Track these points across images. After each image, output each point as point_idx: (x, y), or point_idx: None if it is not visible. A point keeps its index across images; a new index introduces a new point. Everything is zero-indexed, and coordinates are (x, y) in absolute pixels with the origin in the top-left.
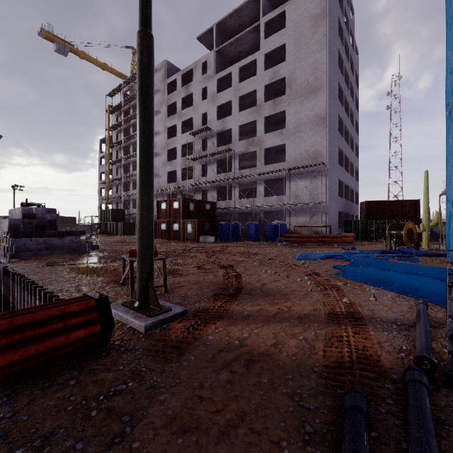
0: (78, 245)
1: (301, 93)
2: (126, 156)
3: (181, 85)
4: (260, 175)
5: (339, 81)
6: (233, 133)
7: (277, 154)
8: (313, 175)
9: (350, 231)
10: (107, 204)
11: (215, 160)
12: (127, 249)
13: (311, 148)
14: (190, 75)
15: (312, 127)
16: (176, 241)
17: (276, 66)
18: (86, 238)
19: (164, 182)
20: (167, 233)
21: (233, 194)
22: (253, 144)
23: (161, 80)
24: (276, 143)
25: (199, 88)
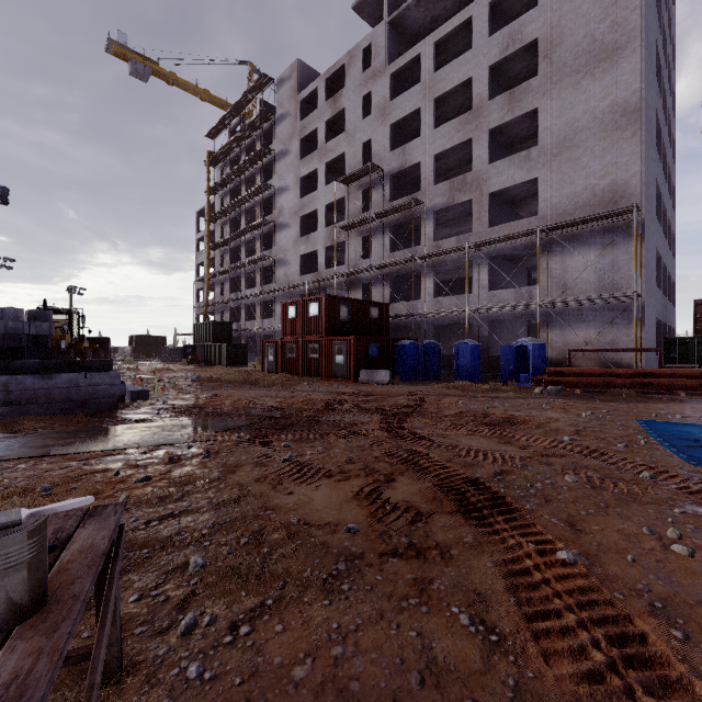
0: (90, 393)
1: (576, 64)
2: (234, 233)
3: (325, 98)
4: (480, 247)
5: (656, 38)
6: (423, 171)
7: (510, 208)
8: (607, 238)
9: (681, 360)
10: (205, 315)
11: (387, 226)
12: (206, 399)
13: (602, 181)
14: (340, 79)
15: (603, 133)
16: (314, 378)
17: (515, 22)
18: (111, 377)
19: (296, 273)
20: (297, 363)
21: (422, 288)
22: (463, 188)
23: (291, 96)
24: (515, 179)
25: (356, 98)
